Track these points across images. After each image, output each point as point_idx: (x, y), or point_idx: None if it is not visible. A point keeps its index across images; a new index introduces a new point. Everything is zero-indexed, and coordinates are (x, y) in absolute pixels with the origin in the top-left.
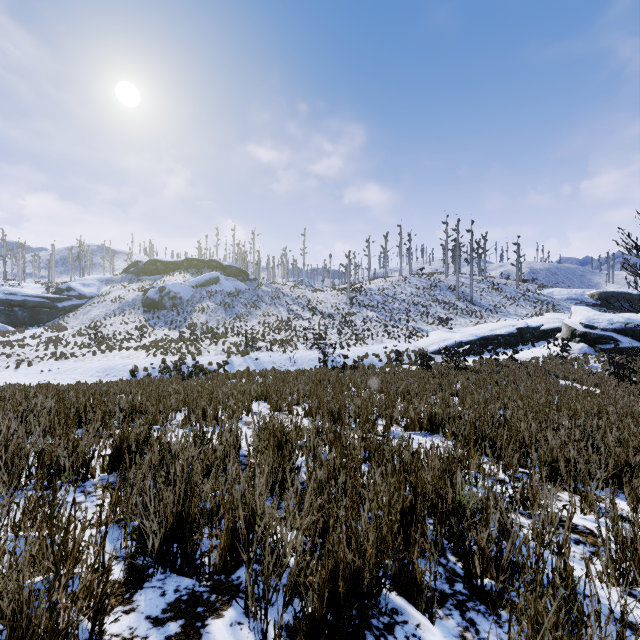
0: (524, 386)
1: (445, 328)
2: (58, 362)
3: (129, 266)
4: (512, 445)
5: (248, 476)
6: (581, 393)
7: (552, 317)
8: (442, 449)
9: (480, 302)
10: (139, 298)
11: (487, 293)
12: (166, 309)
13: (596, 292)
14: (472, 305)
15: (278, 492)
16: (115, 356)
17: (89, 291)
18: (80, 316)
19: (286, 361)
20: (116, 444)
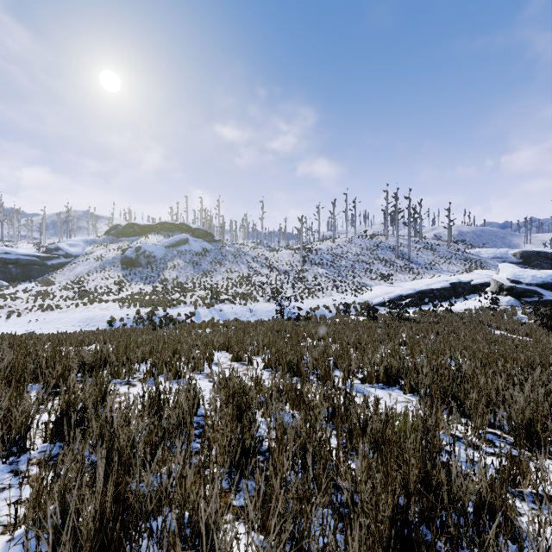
0: (464, 336)
1: (386, 283)
2: (44, 313)
3: (110, 229)
4: (482, 406)
5: (200, 460)
6: (516, 342)
7: (481, 273)
8: (402, 405)
9: (417, 260)
10: (118, 257)
11: (423, 252)
12: (142, 266)
13: (518, 251)
14: (410, 263)
15: (237, 467)
16: (95, 308)
17: (75, 251)
18: (66, 272)
19: (247, 312)
20: (60, 410)
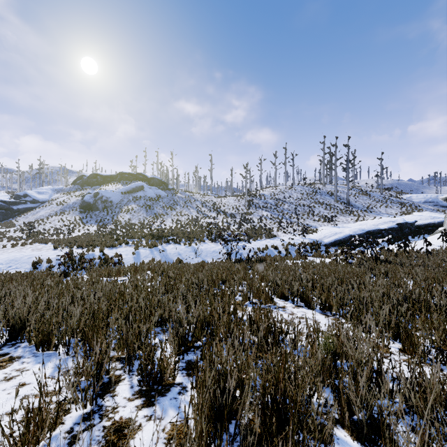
0: None
1: (330, 224)
2: None
3: (76, 179)
4: None
5: None
6: None
7: (422, 215)
8: None
9: (355, 204)
10: (78, 202)
11: (359, 197)
12: (98, 210)
13: None
14: (349, 206)
15: None
16: (29, 248)
17: (42, 197)
18: (30, 216)
19: (191, 253)
20: None
